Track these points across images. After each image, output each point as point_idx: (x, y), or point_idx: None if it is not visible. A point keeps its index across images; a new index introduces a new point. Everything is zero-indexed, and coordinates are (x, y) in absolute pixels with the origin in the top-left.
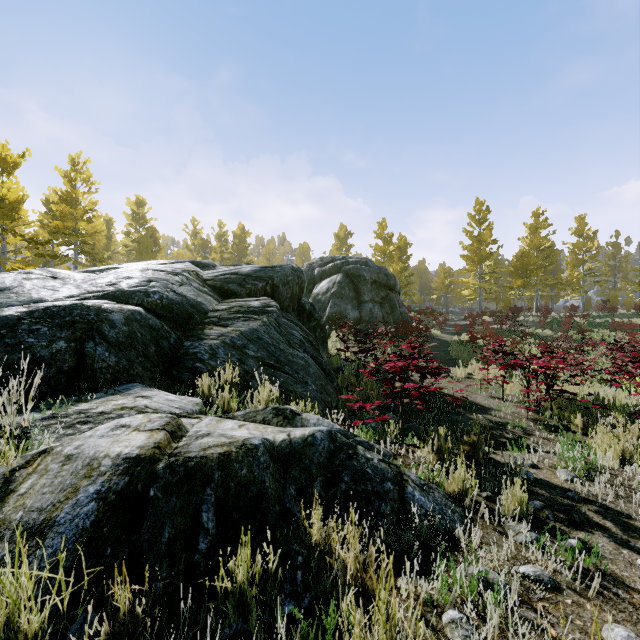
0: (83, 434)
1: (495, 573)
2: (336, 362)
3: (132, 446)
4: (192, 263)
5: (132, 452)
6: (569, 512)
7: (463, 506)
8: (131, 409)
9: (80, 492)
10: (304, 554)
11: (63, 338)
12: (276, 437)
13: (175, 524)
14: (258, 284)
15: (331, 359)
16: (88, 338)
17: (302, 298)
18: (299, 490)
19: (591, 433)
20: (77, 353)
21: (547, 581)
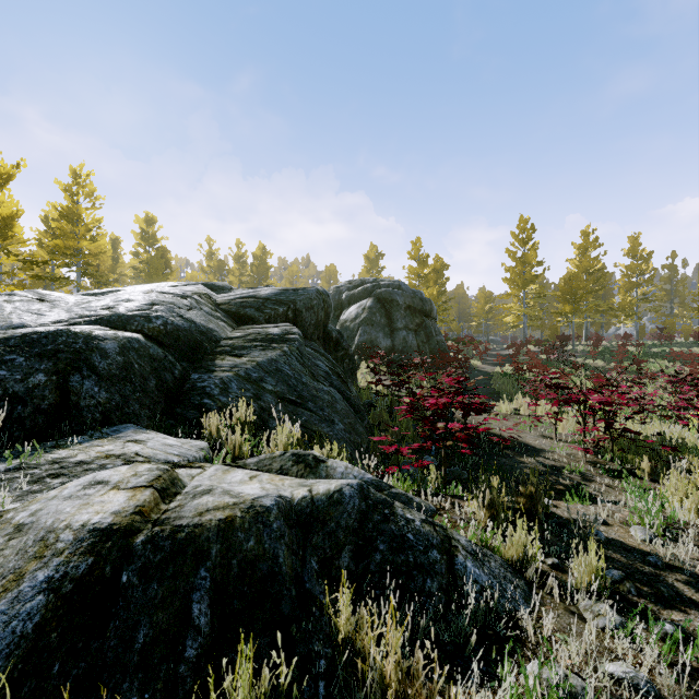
0: (46, 494)
1: (577, 677)
2: (366, 396)
3: (105, 512)
4: (205, 286)
5: (103, 521)
6: (654, 584)
7: (525, 577)
8: (117, 458)
9: (25, 580)
10: (328, 655)
11: (42, 370)
12: (294, 493)
13: (154, 622)
14: (278, 309)
15: (361, 393)
16: (73, 370)
17: (328, 325)
18: (322, 562)
19: (660, 479)
20: (59, 388)
21: (644, 686)
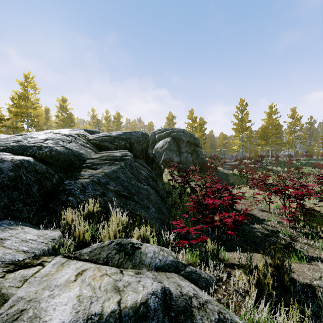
0: None
1: None
2: (167, 188)
3: None
4: (86, 130)
5: None
6: None
7: None
8: None
9: None
10: None
11: None
12: (104, 306)
13: None
14: (121, 142)
15: (164, 186)
16: None
17: (148, 150)
18: None
19: None
20: None
21: None
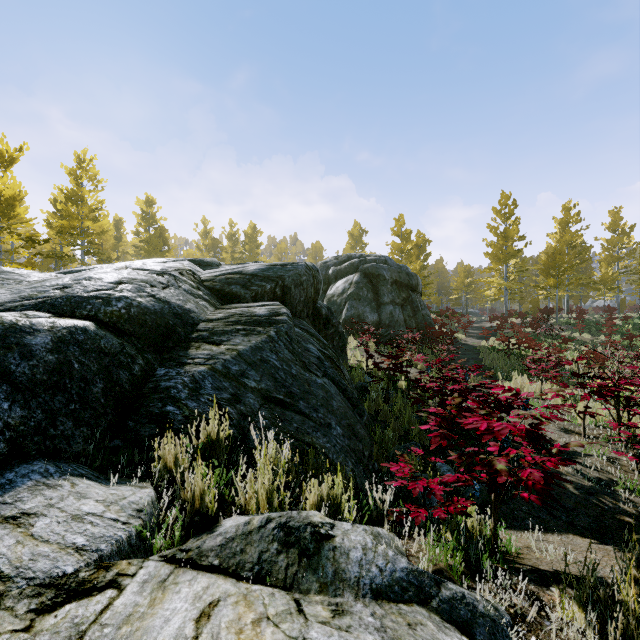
0: None
1: None
2: (359, 378)
3: None
4: (193, 262)
5: None
6: None
7: None
8: None
9: None
10: None
11: None
12: None
13: None
14: (266, 285)
15: (352, 374)
16: None
17: (317, 301)
18: None
19: None
20: None
21: None
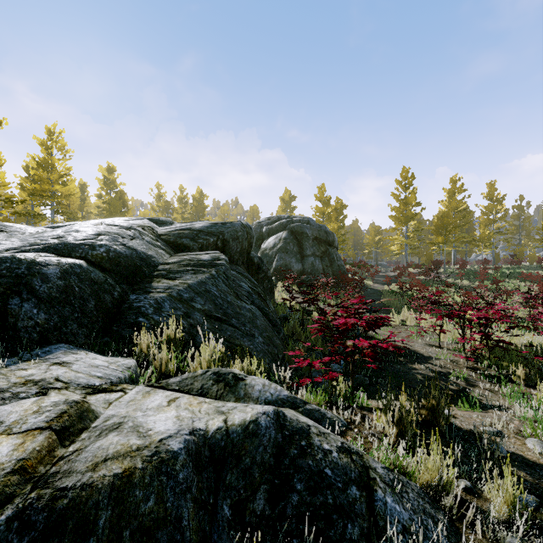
0: None
1: None
2: (282, 311)
3: None
4: (151, 220)
5: None
6: None
7: (442, 506)
8: (34, 384)
9: None
10: None
11: None
12: (209, 424)
13: None
14: (209, 239)
15: (277, 308)
16: (13, 294)
17: (251, 252)
18: (236, 505)
19: (533, 384)
20: None
21: None
